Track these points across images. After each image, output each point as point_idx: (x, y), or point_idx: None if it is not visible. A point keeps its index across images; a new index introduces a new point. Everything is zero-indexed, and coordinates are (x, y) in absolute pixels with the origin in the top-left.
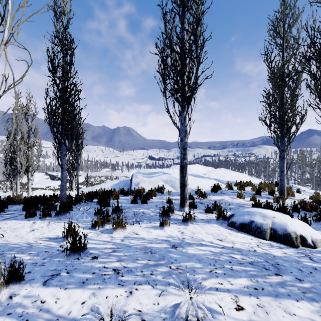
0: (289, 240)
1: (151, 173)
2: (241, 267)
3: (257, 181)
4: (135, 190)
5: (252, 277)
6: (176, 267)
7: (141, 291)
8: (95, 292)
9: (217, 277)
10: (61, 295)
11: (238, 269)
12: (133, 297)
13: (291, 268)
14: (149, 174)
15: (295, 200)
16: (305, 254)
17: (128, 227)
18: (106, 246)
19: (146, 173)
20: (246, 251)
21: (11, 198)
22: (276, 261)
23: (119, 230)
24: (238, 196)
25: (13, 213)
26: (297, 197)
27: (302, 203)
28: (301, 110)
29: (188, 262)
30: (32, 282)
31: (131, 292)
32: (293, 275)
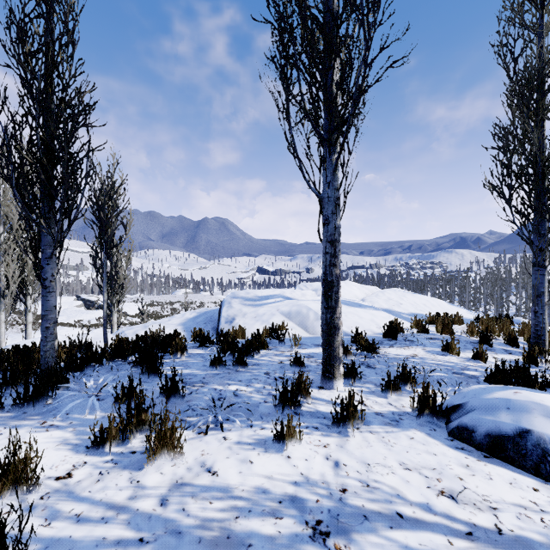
0: None
1: (260, 297)
2: None
3: (463, 313)
4: (222, 336)
5: None
6: None
7: None
8: None
9: None
10: None
11: None
12: None
13: None
14: (255, 300)
15: None
16: None
17: (190, 445)
18: (105, 530)
19: (249, 298)
20: (547, 549)
21: None
22: None
23: (164, 456)
24: (445, 348)
25: None
26: None
27: None
28: None
29: None
30: None
31: None
32: None
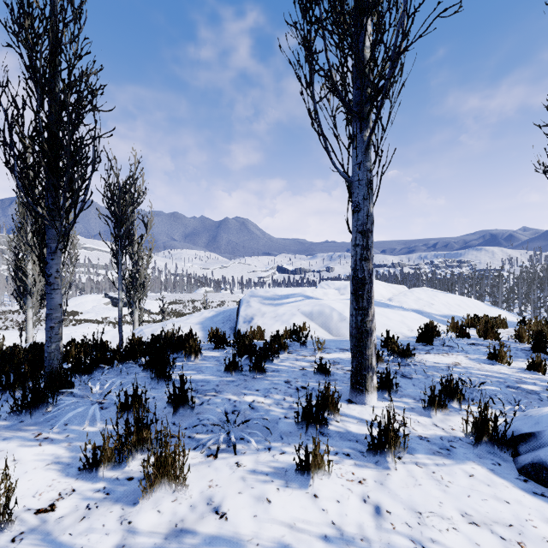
0: None
1: (279, 296)
2: None
3: (503, 315)
4: (239, 337)
5: None
6: None
7: None
8: None
9: None
10: None
11: None
12: None
13: None
14: (274, 299)
15: None
16: None
17: (197, 471)
18: None
19: (268, 297)
20: None
21: None
22: None
23: (165, 487)
24: (492, 356)
25: None
26: None
27: None
28: None
29: None
30: None
31: None
32: None
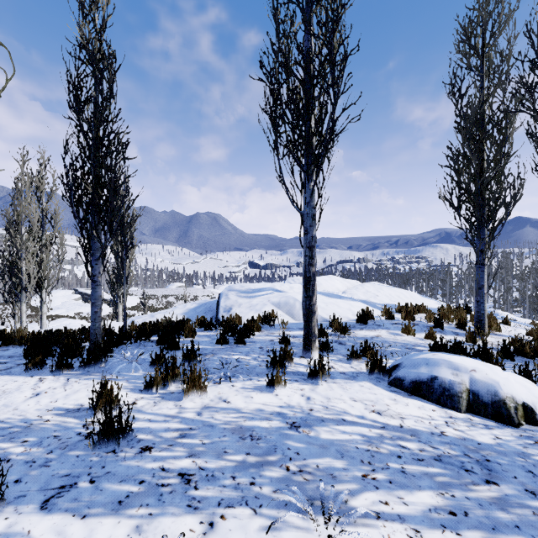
0: (502, 413)
1: (253, 290)
2: (419, 467)
3: (433, 304)
4: (225, 320)
5: (443, 488)
6: (298, 468)
7: (231, 520)
8: (141, 523)
9: (377, 488)
10: (74, 531)
11: (416, 472)
12: (216, 534)
13: (514, 469)
14: (249, 293)
15: (502, 337)
16: (535, 440)
17: (210, 389)
18: (168, 425)
19: (243, 291)
20: (426, 433)
21: (6, 335)
22: (483, 454)
23: (194, 394)
24: (404, 330)
25: (6, 363)
26: (505, 333)
27: (516, 344)
28: (514, 180)
29: (320, 457)
30: (21, 502)
31: (212, 523)
32: (519, 482)
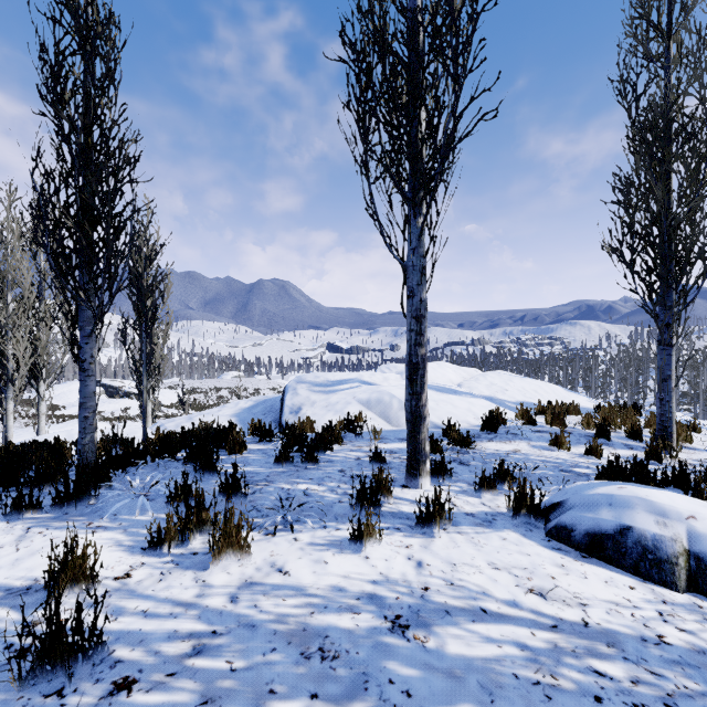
0: None
1: (332, 382)
2: None
3: (583, 401)
4: (288, 428)
5: None
6: None
7: None
8: None
9: None
10: None
11: None
12: None
13: None
14: (326, 386)
15: (696, 452)
16: None
17: (258, 546)
18: (175, 624)
19: (318, 383)
20: (632, 640)
21: None
22: None
23: (230, 557)
24: (553, 442)
25: None
26: (698, 445)
27: None
28: None
29: (451, 702)
30: None
31: None
32: None
